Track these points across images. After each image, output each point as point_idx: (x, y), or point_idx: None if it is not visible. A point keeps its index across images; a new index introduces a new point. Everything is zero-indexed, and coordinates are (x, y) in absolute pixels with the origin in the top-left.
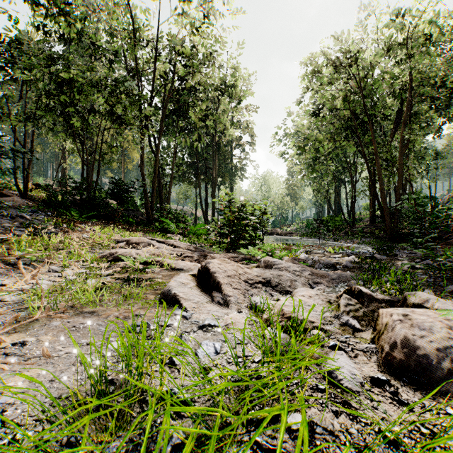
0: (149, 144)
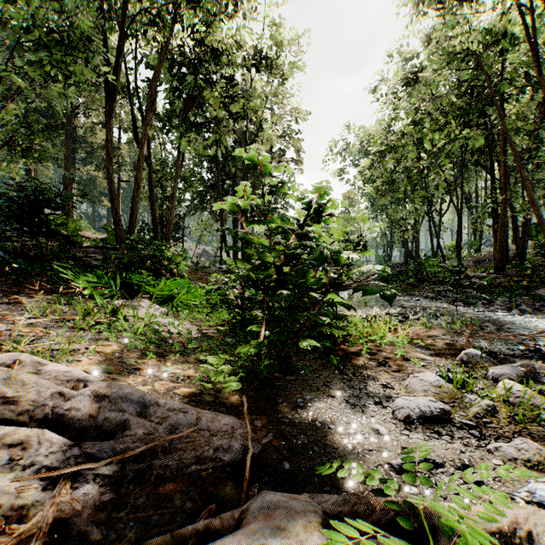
0: (135, 139)
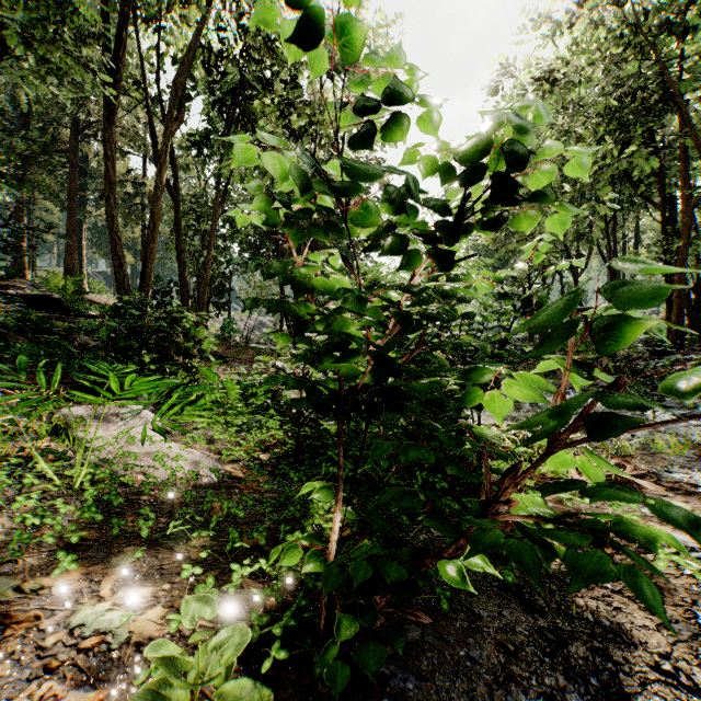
0: (155, 162)
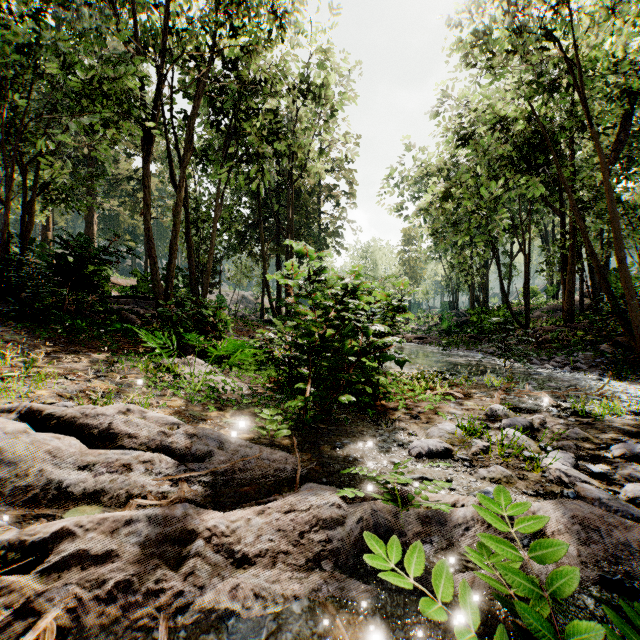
0: (171, 180)
